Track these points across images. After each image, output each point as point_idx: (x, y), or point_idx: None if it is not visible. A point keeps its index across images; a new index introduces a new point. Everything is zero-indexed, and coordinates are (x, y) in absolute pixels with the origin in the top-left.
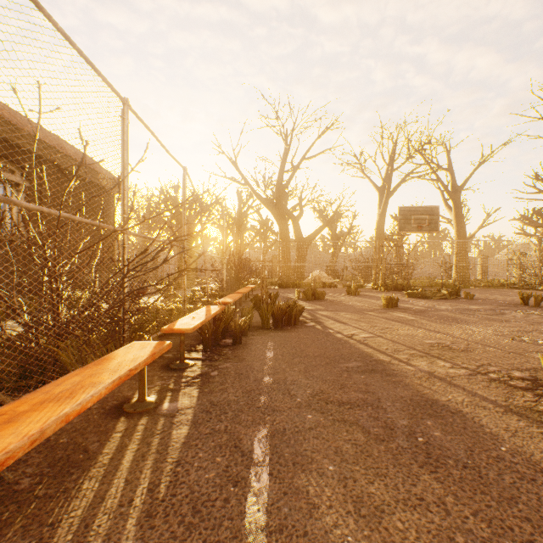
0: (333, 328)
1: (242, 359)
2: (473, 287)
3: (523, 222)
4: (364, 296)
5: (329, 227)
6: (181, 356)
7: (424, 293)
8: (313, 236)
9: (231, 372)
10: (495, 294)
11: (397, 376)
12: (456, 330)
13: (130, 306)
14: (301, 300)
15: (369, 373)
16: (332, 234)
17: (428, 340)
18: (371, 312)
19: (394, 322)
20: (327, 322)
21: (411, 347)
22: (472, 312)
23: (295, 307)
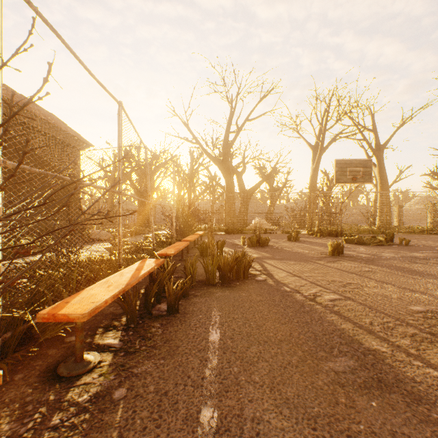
0: (288, 284)
1: (173, 348)
2: (395, 232)
3: (433, 177)
4: (304, 242)
5: (267, 182)
6: (78, 352)
7: (361, 240)
8: (254, 188)
9: (149, 387)
10: (424, 240)
11: (433, 402)
12: (430, 287)
13: (1, 274)
14: (247, 247)
15: (380, 393)
16: (269, 187)
17: (412, 306)
18: (319, 261)
19: (352, 275)
20: (278, 275)
21: (400, 320)
22: (423, 261)
23: (244, 259)
